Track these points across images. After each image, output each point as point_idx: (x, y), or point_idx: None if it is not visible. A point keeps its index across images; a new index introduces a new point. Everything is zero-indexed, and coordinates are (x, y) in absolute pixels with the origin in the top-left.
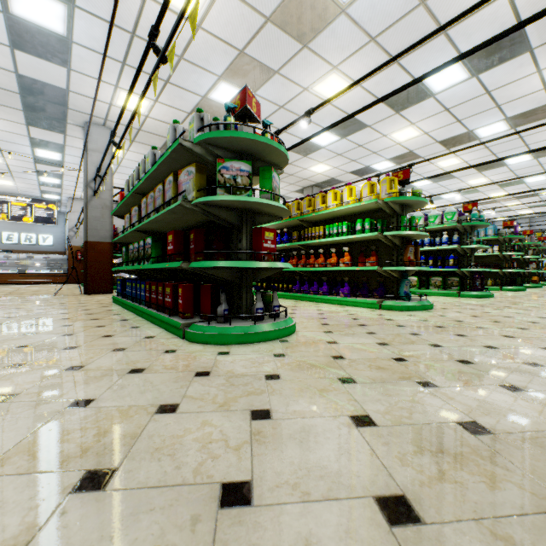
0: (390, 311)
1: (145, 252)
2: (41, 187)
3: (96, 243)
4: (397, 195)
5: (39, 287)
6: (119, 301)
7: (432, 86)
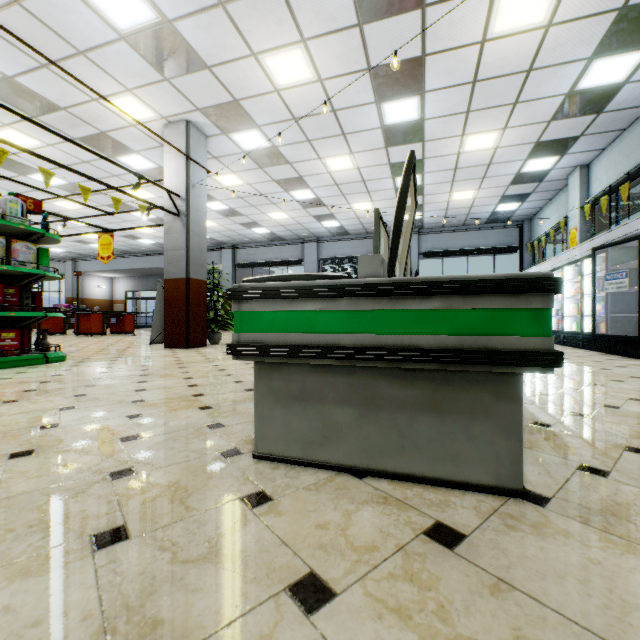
0: None
1: None
2: None
3: None
4: None
5: None
6: None
7: None
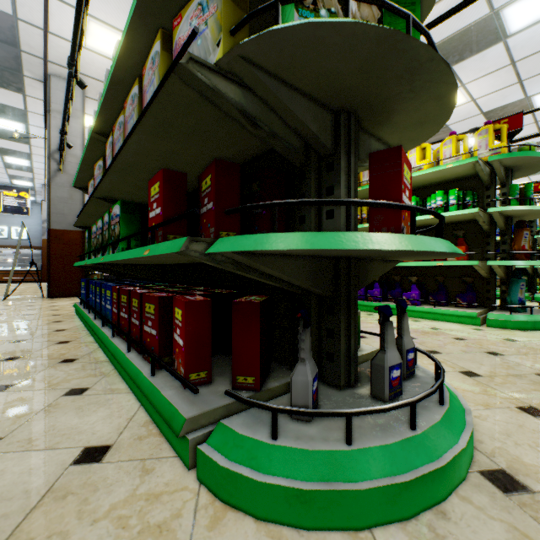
0: (509, 331)
1: (110, 232)
2: (8, 170)
3: (63, 232)
4: (506, 152)
5: (3, 286)
6: (79, 313)
7: (509, 22)
